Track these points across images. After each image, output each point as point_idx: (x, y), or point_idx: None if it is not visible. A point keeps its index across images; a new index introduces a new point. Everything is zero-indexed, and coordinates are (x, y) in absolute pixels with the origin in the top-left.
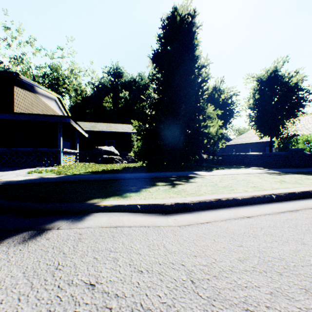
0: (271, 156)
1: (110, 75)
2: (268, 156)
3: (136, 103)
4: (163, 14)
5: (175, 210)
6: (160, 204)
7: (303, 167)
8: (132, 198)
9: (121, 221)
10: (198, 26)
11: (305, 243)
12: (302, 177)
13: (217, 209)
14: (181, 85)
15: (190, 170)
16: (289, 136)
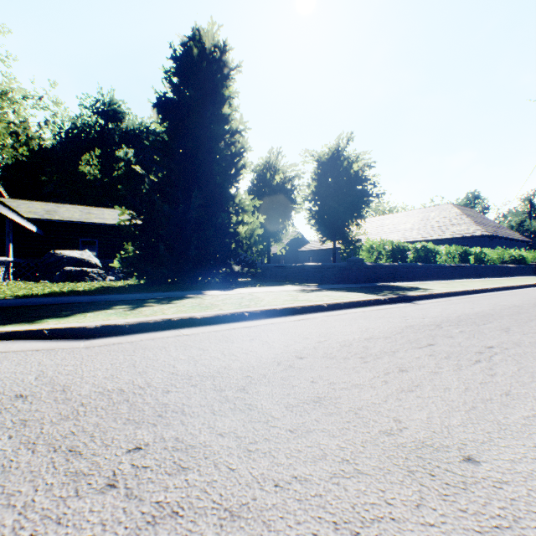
0: (331, 268)
1: (96, 114)
2: (328, 268)
3: (150, 171)
4: (178, 36)
5: (102, 334)
6: (79, 327)
7: (362, 283)
8: (46, 324)
9: (7, 347)
10: (235, 67)
11: (202, 348)
12: (326, 294)
13: (162, 331)
14: (199, 156)
15: (208, 289)
16: (352, 241)
